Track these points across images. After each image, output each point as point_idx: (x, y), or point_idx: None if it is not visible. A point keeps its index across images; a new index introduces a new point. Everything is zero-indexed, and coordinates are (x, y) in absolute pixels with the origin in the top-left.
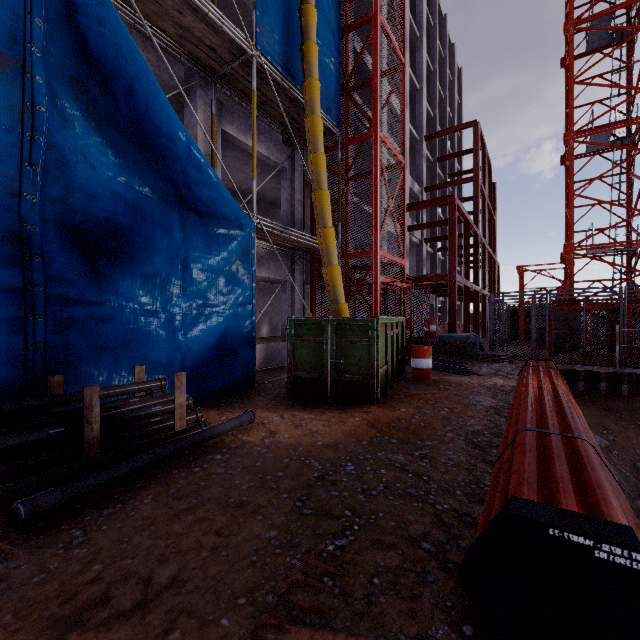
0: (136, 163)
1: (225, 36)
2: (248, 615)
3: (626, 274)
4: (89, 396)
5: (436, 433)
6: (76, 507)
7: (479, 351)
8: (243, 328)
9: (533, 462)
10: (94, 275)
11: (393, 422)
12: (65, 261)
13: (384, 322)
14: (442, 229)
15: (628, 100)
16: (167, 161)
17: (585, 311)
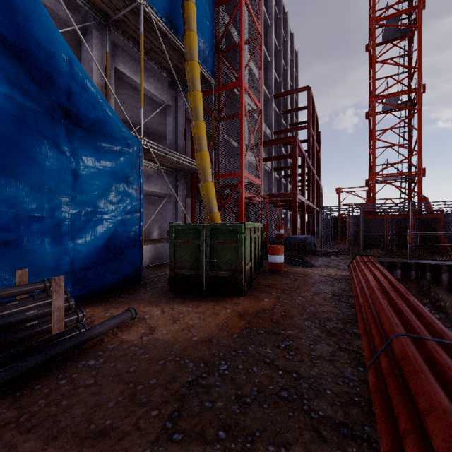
0: (20, 76)
1: None
2: None
3: (407, 195)
4: None
5: (295, 321)
6: None
7: (314, 248)
8: (131, 232)
9: (440, 390)
10: None
11: (259, 312)
12: None
13: (249, 227)
14: (285, 162)
15: (409, 77)
16: (53, 77)
17: (386, 219)
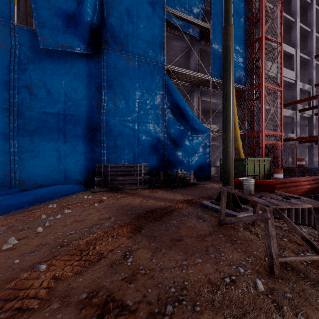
0: (181, 123)
1: (202, 77)
2: (203, 196)
3: None
4: (177, 173)
5: None
6: (178, 188)
7: None
8: (207, 161)
9: None
10: (174, 149)
11: None
12: (170, 147)
13: (253, 160)
14: None
15: None
16: (188, 121)
17: None
